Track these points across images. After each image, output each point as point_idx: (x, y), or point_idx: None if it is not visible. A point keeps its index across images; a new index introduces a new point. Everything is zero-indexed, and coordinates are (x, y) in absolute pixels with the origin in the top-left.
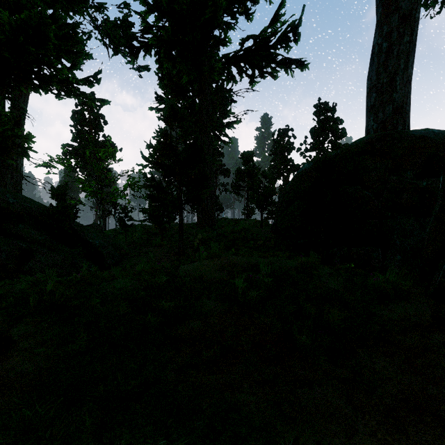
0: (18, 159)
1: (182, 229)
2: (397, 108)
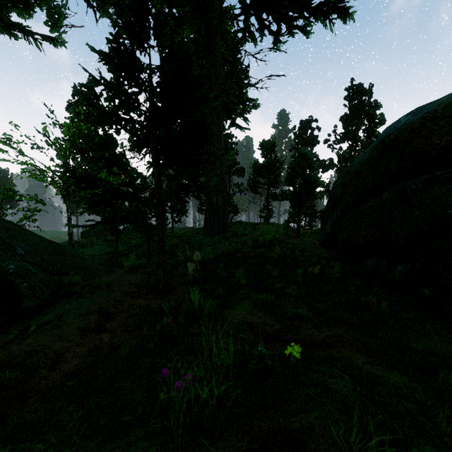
0: None
1: (163, 244)
2: None
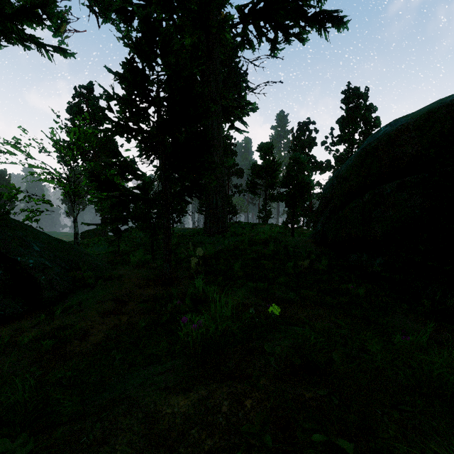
0: None
1: (169, 241)
2: None
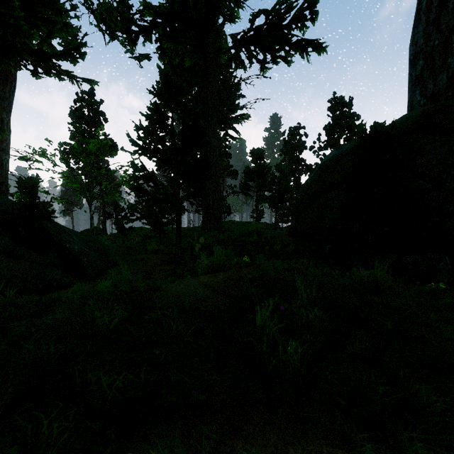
0: (3, 155)
1: (180, 231)
2: (453, 77)
